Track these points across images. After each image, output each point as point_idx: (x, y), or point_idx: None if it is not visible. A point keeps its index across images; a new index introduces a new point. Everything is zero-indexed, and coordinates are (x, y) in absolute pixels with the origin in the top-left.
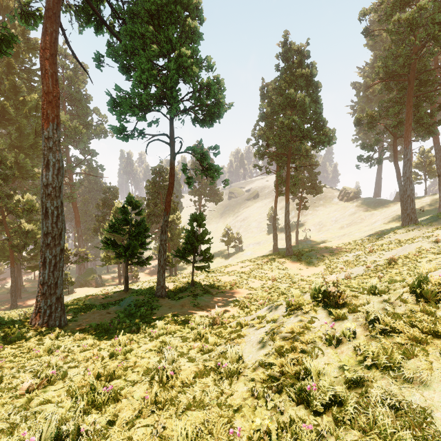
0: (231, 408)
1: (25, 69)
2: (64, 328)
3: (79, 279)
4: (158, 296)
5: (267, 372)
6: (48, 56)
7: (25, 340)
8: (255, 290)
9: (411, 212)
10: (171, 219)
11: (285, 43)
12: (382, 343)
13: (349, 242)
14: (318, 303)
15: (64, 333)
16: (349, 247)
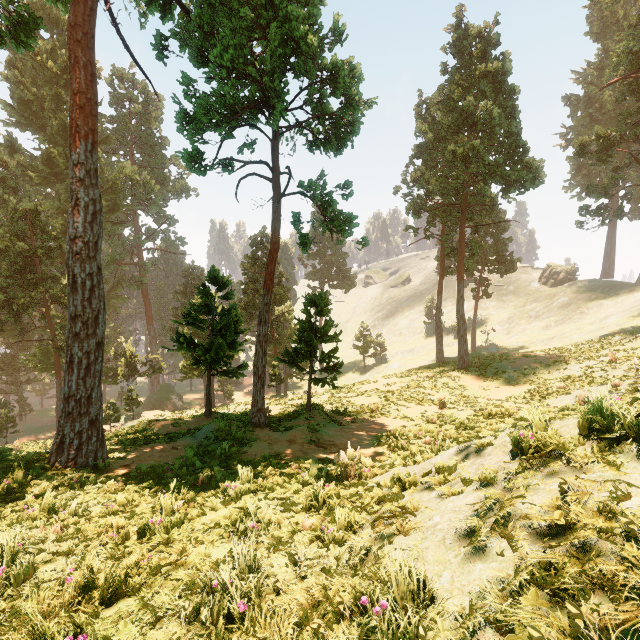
0: None
1: None
2: (101, 470)
3: (151, 399)
4: (254, 425)
5: None
6: (80, 36)
7: (32, 487)
8: (411, 420)
9: None
10: (279, 313)
11: (458, 26)
12: None
13: (566, 348)
14: (612, 444)
15: (98, 478)
16: (567, 354)
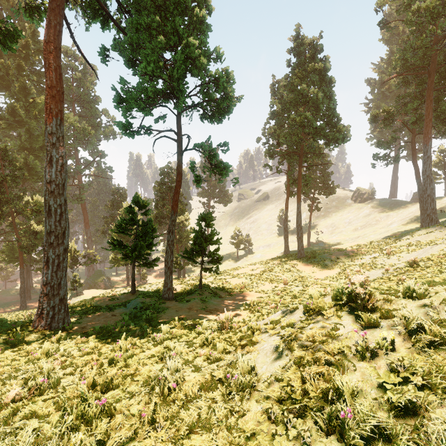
0: (242, 434)
1: (35, 72)
2: (67, 330)
3: (88, 281)
4: (165, 298)
5: (285, 388)
6: (52, 49)
7: (26, 342)
8: (266, 293)
9: (431, 212)
10: (179, 221)
11: (297, 37)
12: (433, 358)
13: (364, 245)
14: (342, 307)
15: (67, 335)
16: (364, 249)
